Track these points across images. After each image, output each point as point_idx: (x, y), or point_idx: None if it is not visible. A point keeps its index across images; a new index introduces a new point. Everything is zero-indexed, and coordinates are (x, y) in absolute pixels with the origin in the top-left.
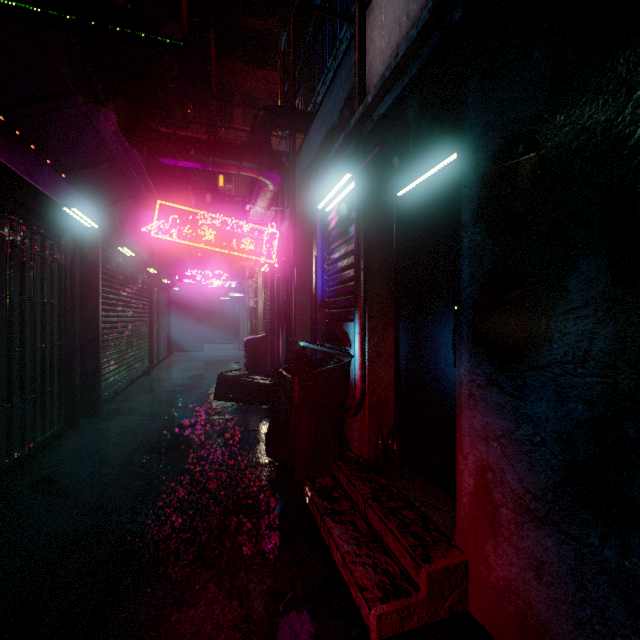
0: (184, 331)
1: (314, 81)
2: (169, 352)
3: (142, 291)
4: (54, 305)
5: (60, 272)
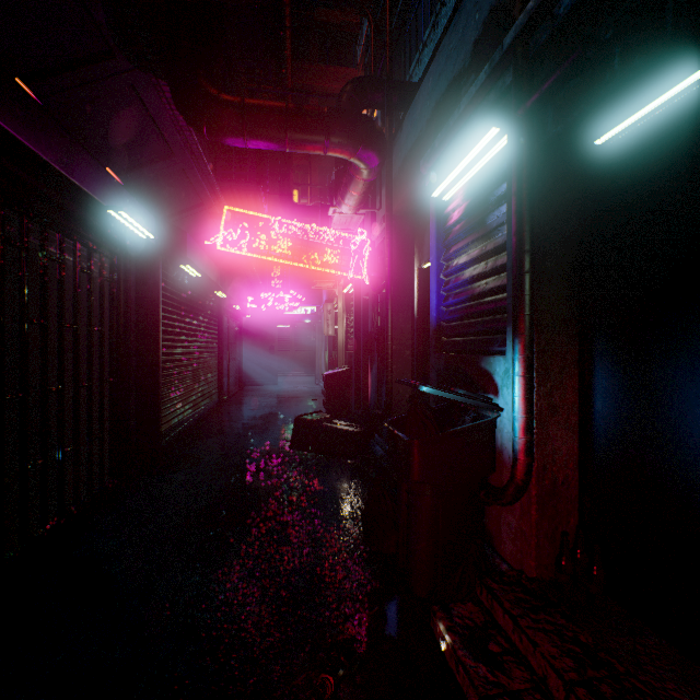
0: (256, 363)
1: (404, 64)
2: (240, 386)
3: (210, 318)
4: (104, 334)
5: (112, 294)
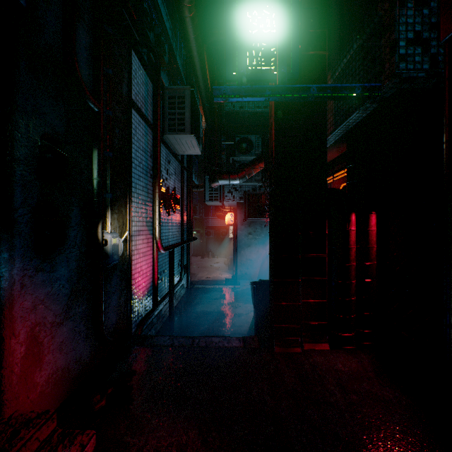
0: None
1: None
2: None
3: None
4: None
5: None
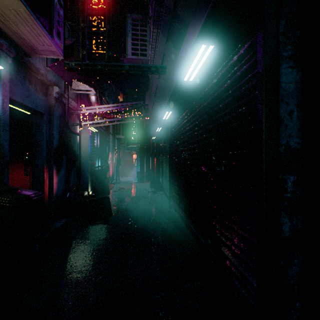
0: None
1: None
2: None
3: (216, 105)
4: None
5: None
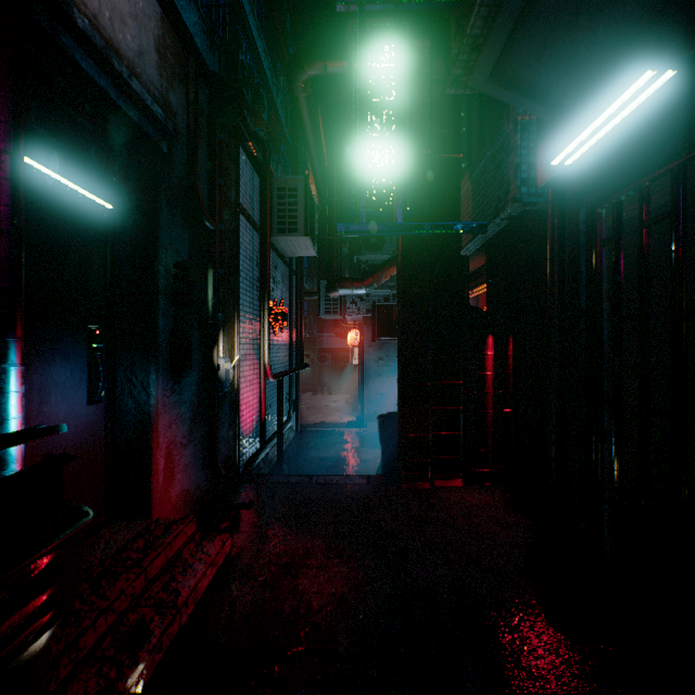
0: None
1: None
2: None
3: None
4: None
5: None
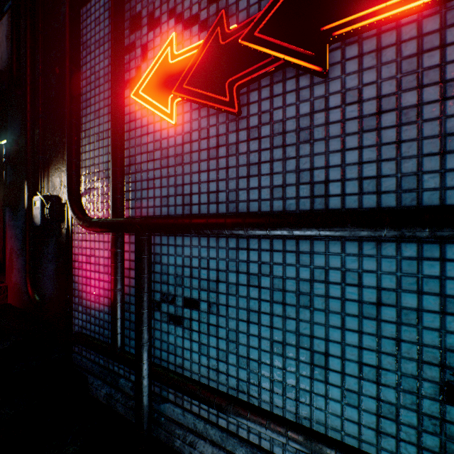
0: None
1: None
2: None
3: None
4: None
5: None
